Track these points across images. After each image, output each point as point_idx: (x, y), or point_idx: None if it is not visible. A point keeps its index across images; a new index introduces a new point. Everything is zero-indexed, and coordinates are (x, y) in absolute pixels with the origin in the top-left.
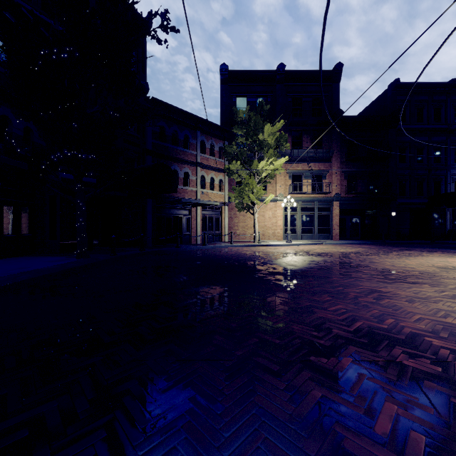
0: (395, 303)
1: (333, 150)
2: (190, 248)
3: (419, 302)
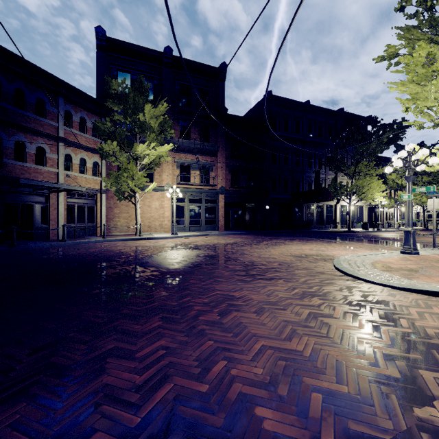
0: (241, 319)
1: (218, 145)
2: (37, 246)
3: (268, 311)
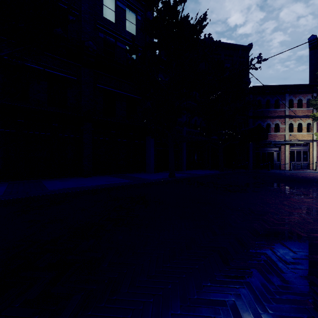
0: None
1: None
2: (278, 171)
3: None
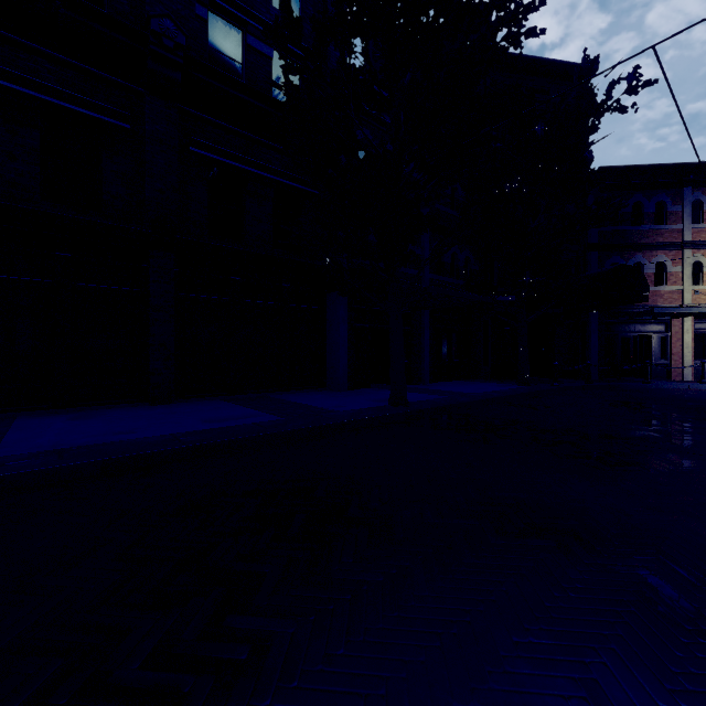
0: None
1: None
2: (671, 385)
3: None
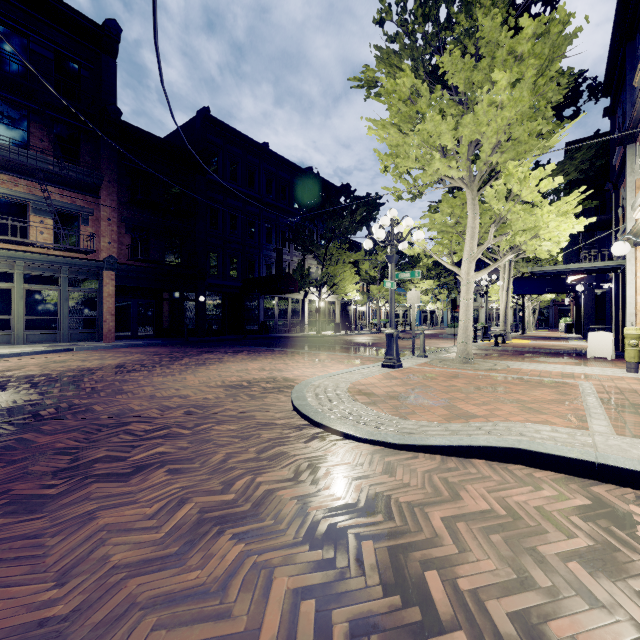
0: None
1: (101, 175)
2: None
3: None
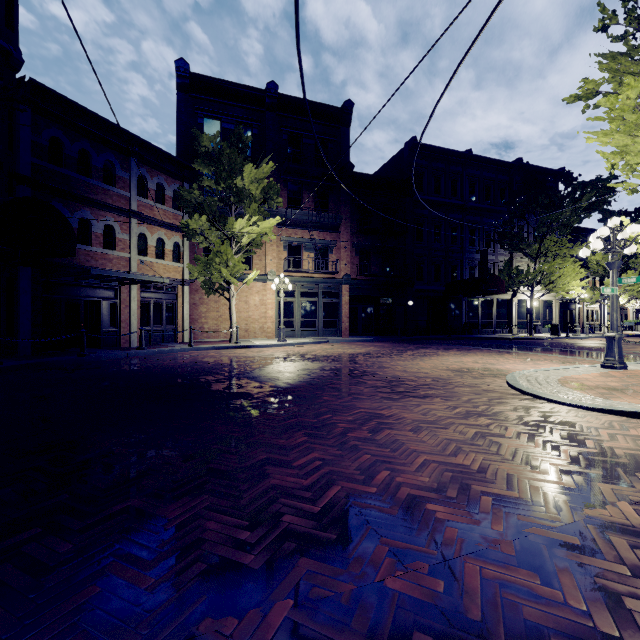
0: (397, 437)
1: (341, 216)
2: (110, 355)
3: (427, 430)
